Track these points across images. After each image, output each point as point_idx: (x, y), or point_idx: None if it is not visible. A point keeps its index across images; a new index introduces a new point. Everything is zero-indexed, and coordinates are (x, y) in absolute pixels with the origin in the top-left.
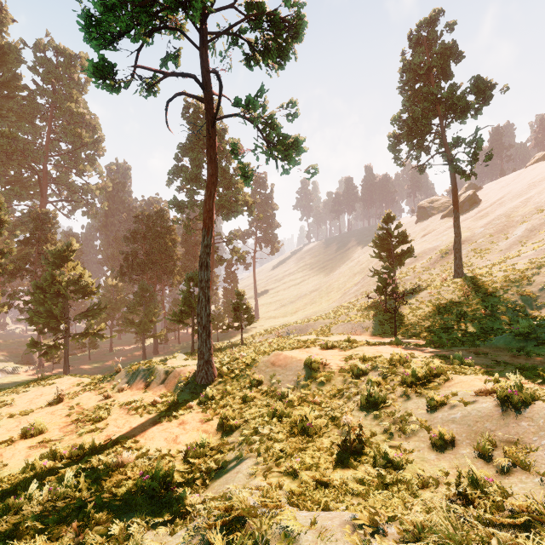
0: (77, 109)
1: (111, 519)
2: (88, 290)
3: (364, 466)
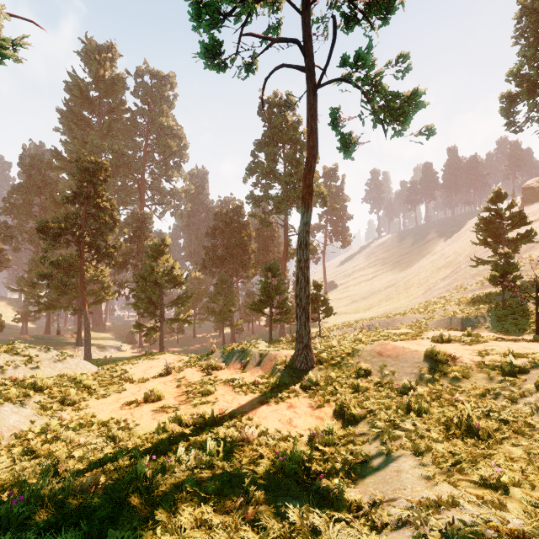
0: (167, 122)
1: (270, 500)
2: (178, 280)
3: None
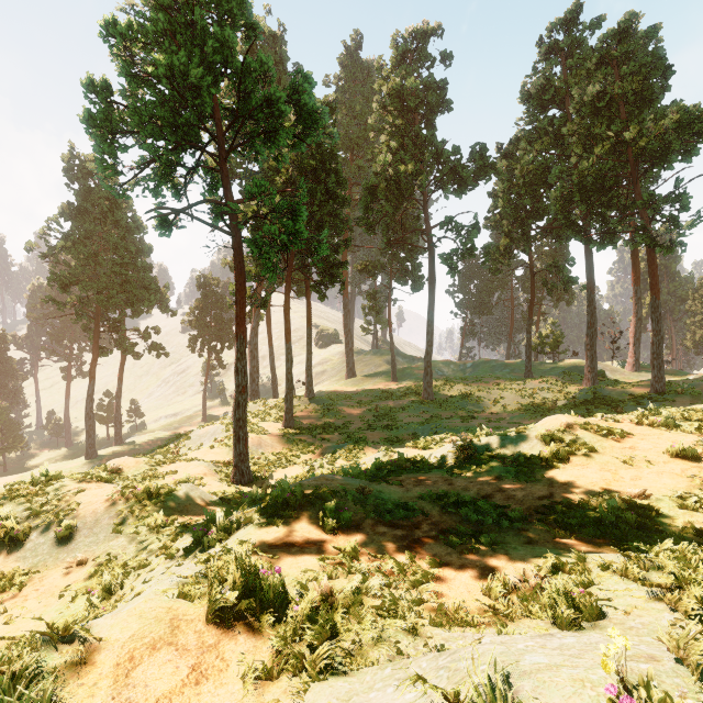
0: None
1: None
2: None
3: None
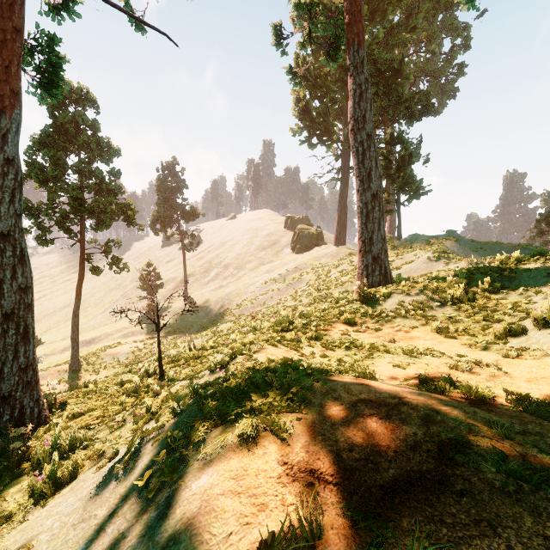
0: None
1: None
2: None
3: None
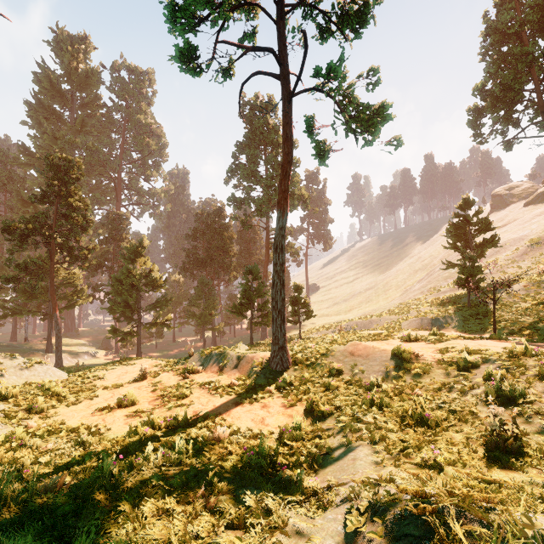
0: (145, 120)
1: (232, 490)
2: (157, 283)
3: (533, 469)
